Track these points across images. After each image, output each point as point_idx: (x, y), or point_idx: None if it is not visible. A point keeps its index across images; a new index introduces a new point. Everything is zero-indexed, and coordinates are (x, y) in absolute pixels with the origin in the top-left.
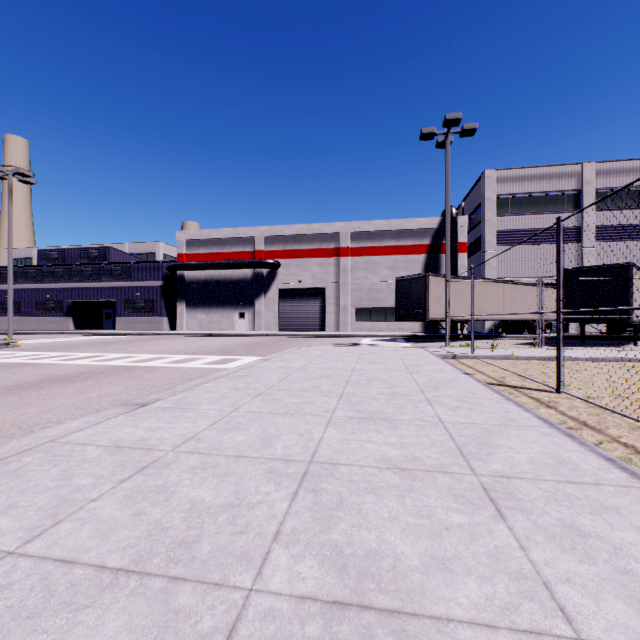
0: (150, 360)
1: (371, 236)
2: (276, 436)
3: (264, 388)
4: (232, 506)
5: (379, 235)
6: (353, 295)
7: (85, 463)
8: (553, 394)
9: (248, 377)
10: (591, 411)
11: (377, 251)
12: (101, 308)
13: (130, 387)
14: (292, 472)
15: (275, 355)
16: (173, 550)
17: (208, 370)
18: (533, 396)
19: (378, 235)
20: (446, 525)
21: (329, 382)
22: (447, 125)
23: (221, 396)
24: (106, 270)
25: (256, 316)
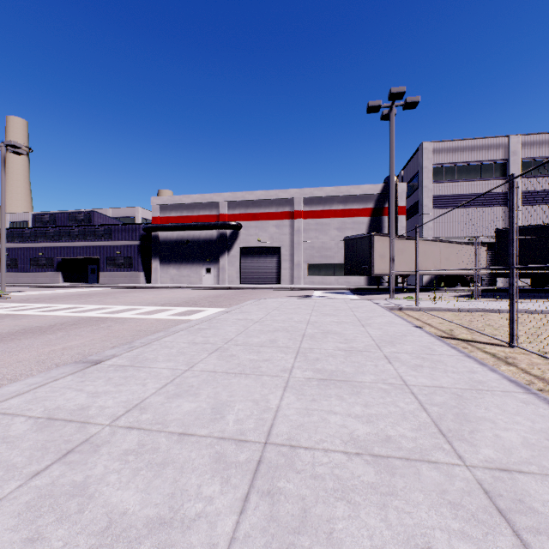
0: (122, 311)
1: (321, 201)
2: (229, 404)
3: (222, 342)
4: (161, 524)
5: (328, 200)
6: (306, 253)
7: (3, 444)
8: (507, 348)
9: (208, 330)
10: None
11: (327, 214)
12: (86, 264)
13: (96, 339)
14: (243, 460)
15: (235, 307)
16: None
17: (173, 321)
18: (488, 351)
19: (328, 200)
20: None
21: (286, 336)
22: (392, 98)
23: (178, 352)
24: (90, 231)
25: (221, 271)
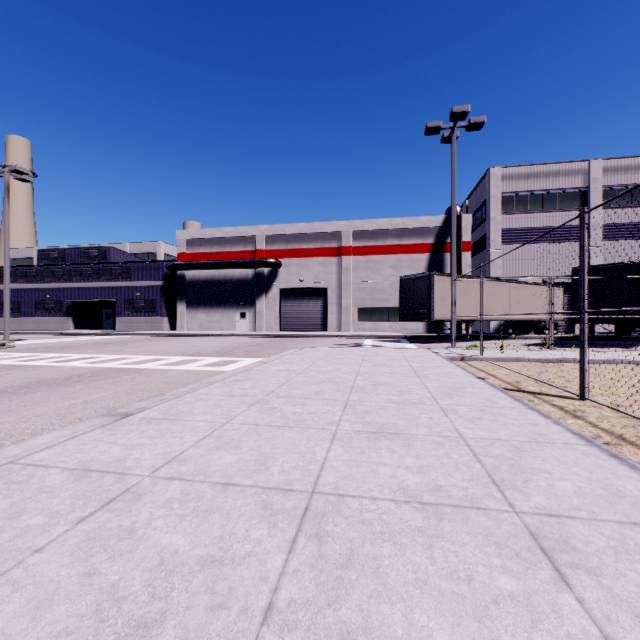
0: (146, 362)
1: (374, 235)
2: (273, 456)
3: (262, 395)
4: (212, 561)
5: (382, 234)
6: (355, 295)
7: (42, 493)
8: (577, 401)
9: (245, 382)
10: (625, 422)
11: (380, 250)
12: (101, 308)
13: (120, 392)
14: (290, 507)
15: (275, 357)
16: (124, 639)
17: (205, 373)
18: (555, 404)
19: (381, 234)
20: (493, 595)
21: (332, 388)
22: (453, 119)
23: (214, 404)
24: (106, 270)
25: (257, 316)
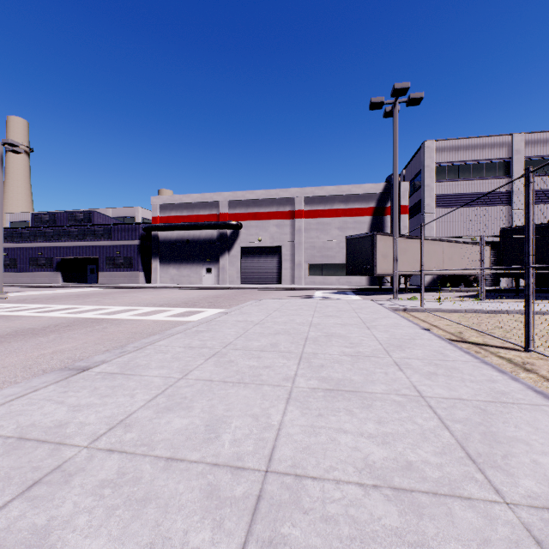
0: (119, 312)
1: (323, 200)
2: (225, 420)
3: (220, 347)
4: None
5: (330, 199)
6: (307, 252)
7: None
8: (522, 353)
9: (205, 333)
10: None
11: (328, 213)
12: (86, 264)
13: (89, 342)
14: (240, 495)
15: (235, 308)
16: None
17: (170, 323)
18: (502, 356)
19: (329, 199)
20: None
21: (287, 339)
22: (395, 94)
23: (172, 357)
24: (90, 231)
25: (221, 271)
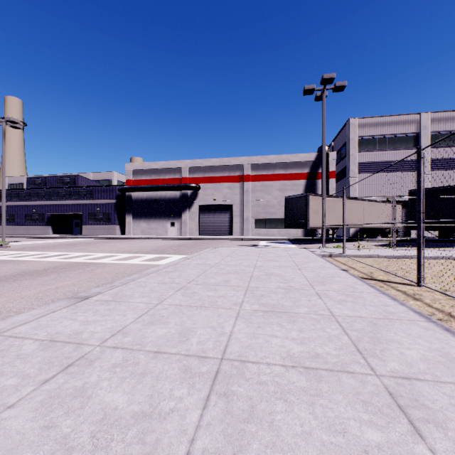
0: (102, 258)
1: (266, 167)
2: (192, 330)
3: (185, 282)
4: (144, 416)
5: (272, 166)
6: (253, 209)
7: (17, 359)
8: (415, 287)
9: (173, 273)
10: (451, 303)
11: (270, 177)
12: (72, 219)
13: (83, 280)
14: (205, 371)
15: (195, 254)
16: None
17: (145, 266)
18: (400, 289)
19: (271, 166)
20: (363, 445)
21: (237, 277)
22: (324, 83)
23: (150, 290)
24: (75, 192)
25: (183, 225)
